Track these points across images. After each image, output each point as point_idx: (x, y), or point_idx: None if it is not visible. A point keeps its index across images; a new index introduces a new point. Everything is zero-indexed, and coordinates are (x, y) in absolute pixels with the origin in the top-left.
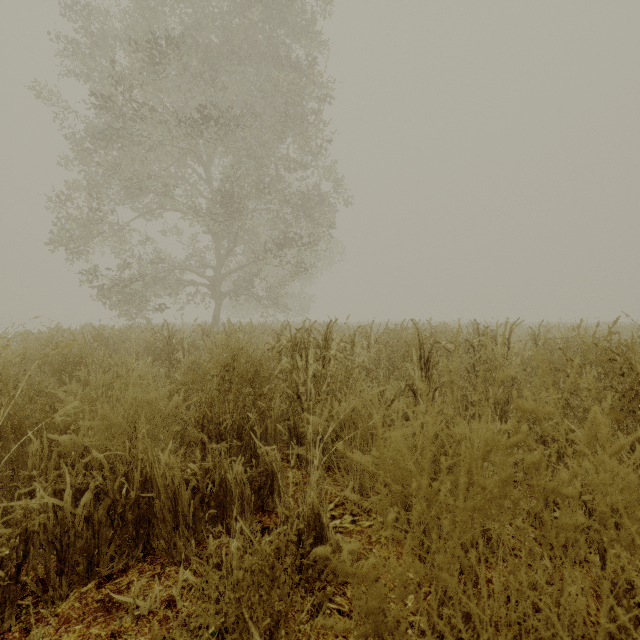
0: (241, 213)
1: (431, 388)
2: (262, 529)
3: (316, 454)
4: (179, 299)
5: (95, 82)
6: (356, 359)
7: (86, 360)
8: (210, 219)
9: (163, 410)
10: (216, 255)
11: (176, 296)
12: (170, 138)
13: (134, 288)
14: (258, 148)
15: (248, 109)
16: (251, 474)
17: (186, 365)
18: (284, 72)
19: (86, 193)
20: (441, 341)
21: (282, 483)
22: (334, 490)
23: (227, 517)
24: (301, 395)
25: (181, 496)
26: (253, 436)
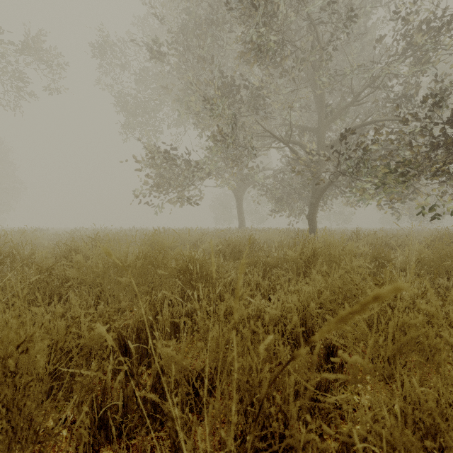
0: None
1: None
2: None
3: None
4: None
5: None
6: None
7: None
8: None
9: None
10: None
11: None
12: None
13: None
14: None
15: None
16: None
17: None
18: None
19: None
20: None
21: None
22: None
23: None
24: None
25: None
26: None
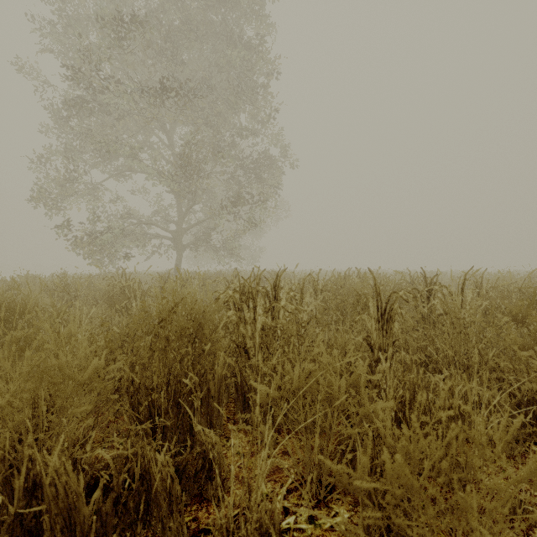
0: (199, 174)
1: (390, 343)
2: (196, 533)
3: (265, 430)
4: (146, 250)
5: (70, 58)
6: (305, 307)
7: (29, 309)
8: (172, 179)
9: (79, 378)
10: (178, 212)
11: (143, 248)
12: (135, 106)
13: (104, 240)
14: (214, 117)
15: (205, 82)
16: (185, 457)
17: (135, 313)
18: (237, 50)
19: (63, 157)
20: (384, 288)
21: (226, 454)
22: (286, 465)
23: (152, 518)
24: (249, 350)
25: (79, 510)
26: (188, 410)
